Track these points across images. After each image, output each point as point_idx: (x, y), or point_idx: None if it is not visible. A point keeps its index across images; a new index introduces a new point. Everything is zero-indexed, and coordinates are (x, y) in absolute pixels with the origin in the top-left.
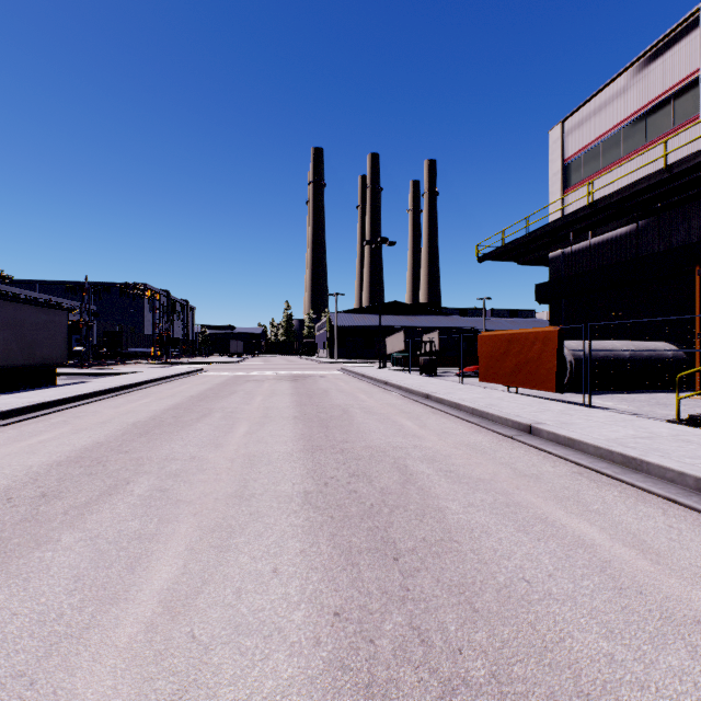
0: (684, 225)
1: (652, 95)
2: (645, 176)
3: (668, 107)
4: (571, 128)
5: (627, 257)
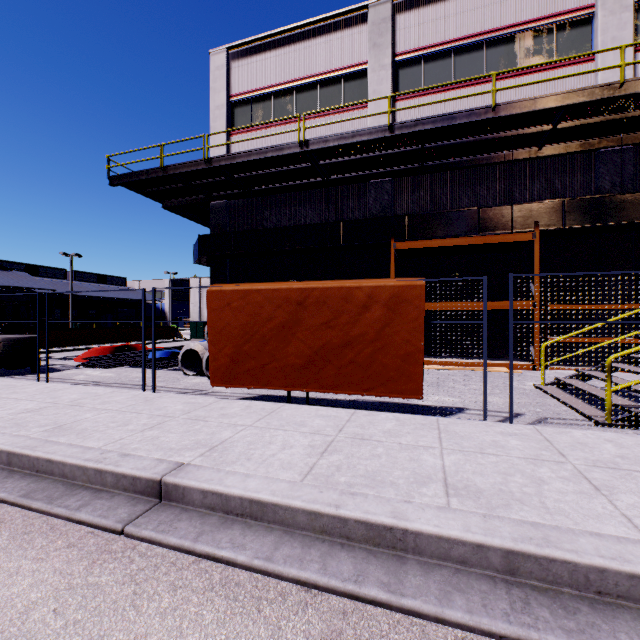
0: (354, 202)
1: (326, 67)
2: (367, 129)
3: (339, 86)
4: (238, 62)
5: (302, 224)
